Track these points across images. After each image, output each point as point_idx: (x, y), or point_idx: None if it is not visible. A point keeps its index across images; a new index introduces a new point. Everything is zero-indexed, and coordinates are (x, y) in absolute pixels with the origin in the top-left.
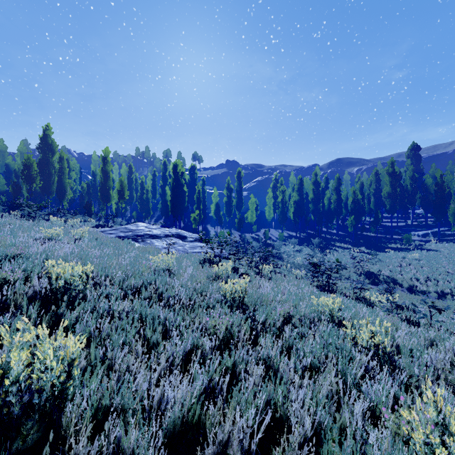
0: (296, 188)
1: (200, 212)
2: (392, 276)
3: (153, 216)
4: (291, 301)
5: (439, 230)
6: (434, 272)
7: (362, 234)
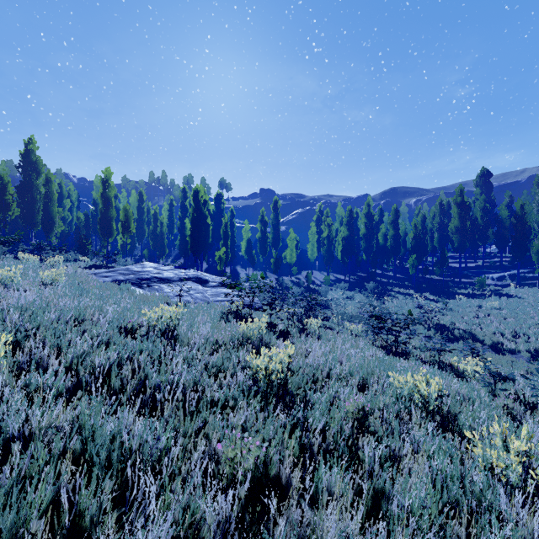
0: (345, 222)
1: (228, 250)
2: (470, 330)
3: (170, 255)
4: (357, 378)
5: (519, 272)
6: (521, 325)
7: (424, 278)
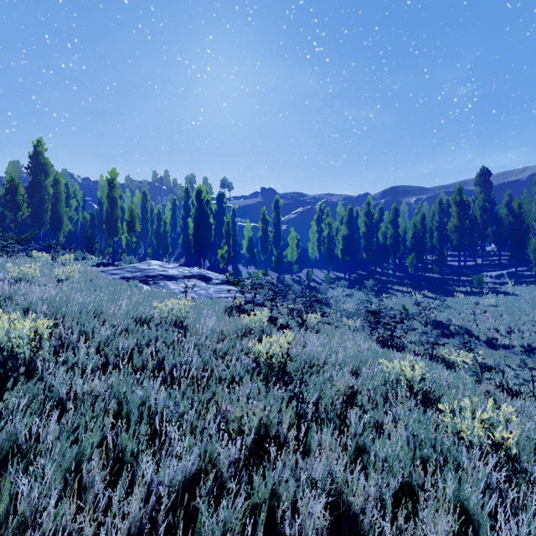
0: (345, 220)
1: (230, 248)
2: (466, 327)
3: (173, 254)
4: (350, 365)
5: (517, 270)
6: (516, 321)
7: (423, 276)
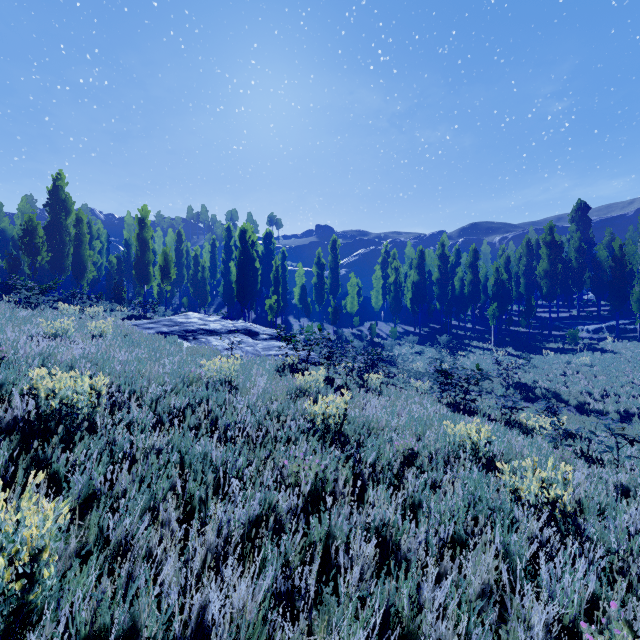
0: (415, 264)
1: (279, 297)
2: (554, 390)
3: (212, 304)
4: (413, 429)
5: (618, 324)
6: (613, 383)
7: (508, 330)
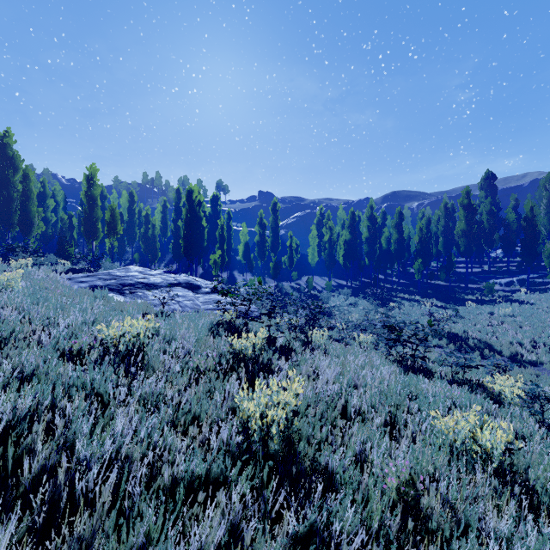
0: (347, 225)
1: (224, 253)
2: (485, 340)
3: (164, 260)
4: (383, 415)
5: (529, 277)
6: (540, 334)
7: (429, 283)
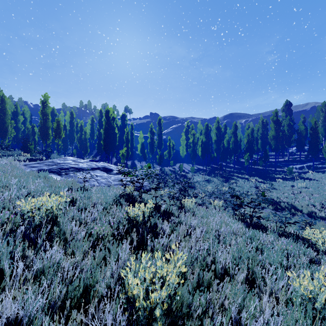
0: (204, 132)
1: (129, 149)
2: (291, 203)
3: (92, 153)
4: (244, 271)
5: (314, 164)
6: (325, 199)
7: (252, 167)
